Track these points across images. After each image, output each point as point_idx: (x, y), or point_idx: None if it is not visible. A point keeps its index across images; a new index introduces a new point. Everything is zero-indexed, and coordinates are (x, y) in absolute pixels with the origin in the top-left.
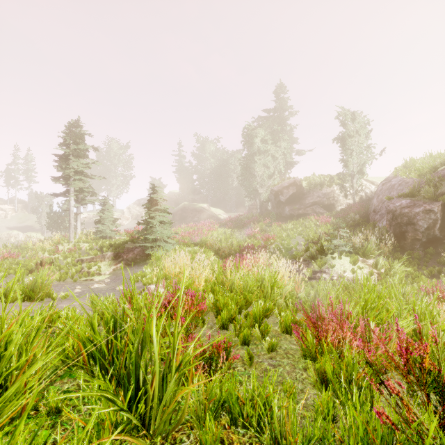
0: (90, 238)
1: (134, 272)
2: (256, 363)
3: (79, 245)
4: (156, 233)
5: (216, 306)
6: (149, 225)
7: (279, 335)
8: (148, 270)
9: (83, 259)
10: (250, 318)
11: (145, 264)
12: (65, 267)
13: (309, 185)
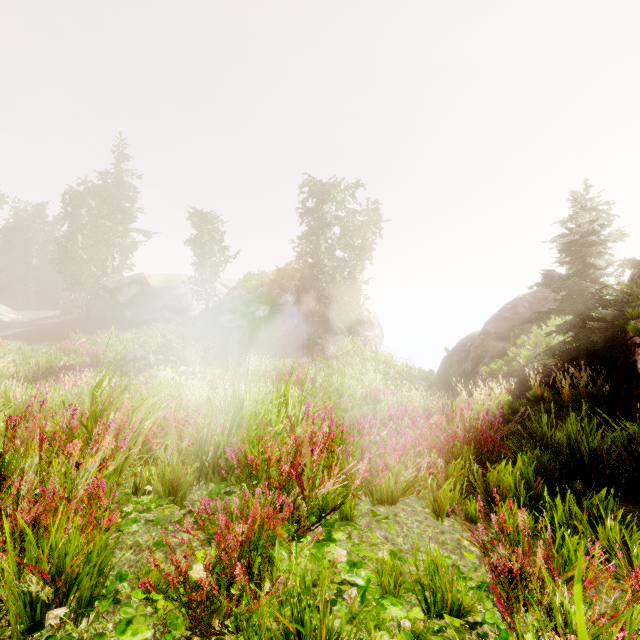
0: None
1: None
2: None
3: None
4: None
5: None
6: None
7: None
8: None
9: None
10: None
11: None
12: None
13: (158, 283)
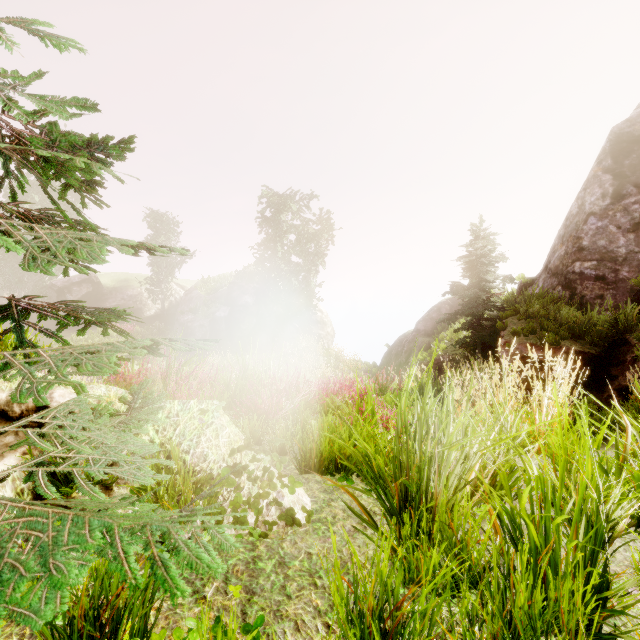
0: None
1: None
2: None
3: None
4: None
5: None
6: None
7: None
8: None
9: None
10: None
11: None
12: None
13: (111, 283)
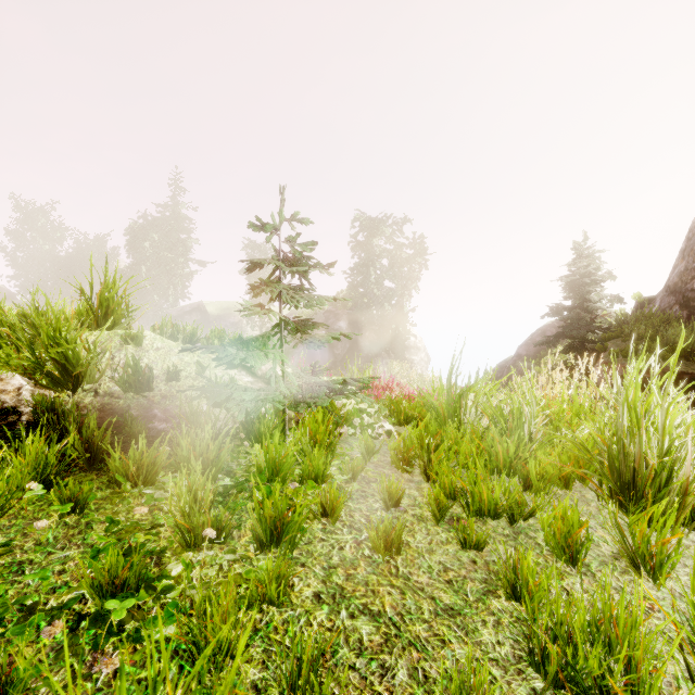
0: None
1: None
2: None
3: None
4: None
5: None
6: None
7: None
8: None
9: None
10: None
11: None
12: None
13: (215, 311)
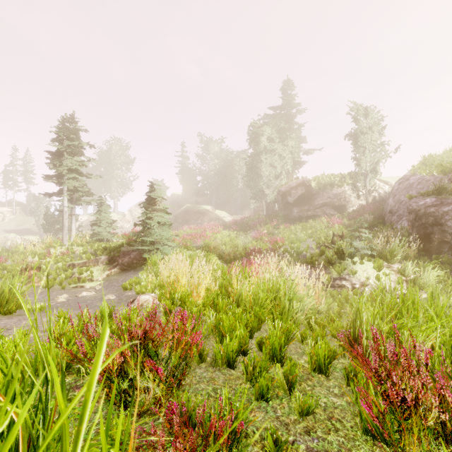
0: (86, 240)
1: (129, 278)
2: (286, 448)
3: (73, 248)
4: (154, 236)
5: (219, 330)
6: (147, 226)
7: (309, 376)
8: (144, 276)
9: (75, 264)
10: (267, 350)
11: (142, 269)
12: (54, 272)
13: (318, 185)
